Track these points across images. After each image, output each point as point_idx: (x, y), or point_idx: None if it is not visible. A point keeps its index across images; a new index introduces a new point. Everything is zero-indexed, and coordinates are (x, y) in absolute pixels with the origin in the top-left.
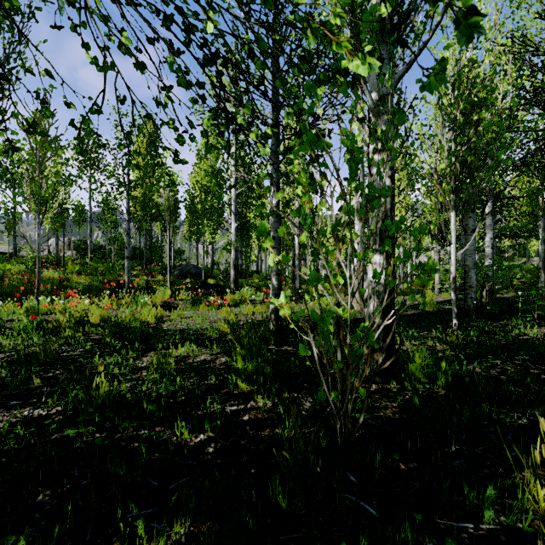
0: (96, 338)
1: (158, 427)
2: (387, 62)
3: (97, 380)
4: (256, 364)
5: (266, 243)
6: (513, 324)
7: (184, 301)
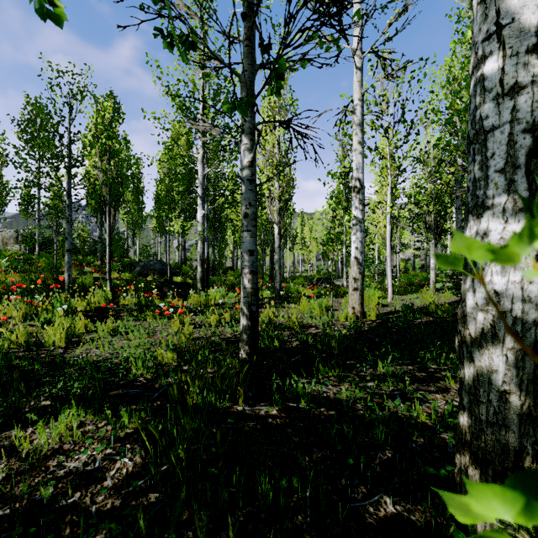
0: None
1: None
2: None
3: None
4: None
5: None
6: None
7: (129, 306)
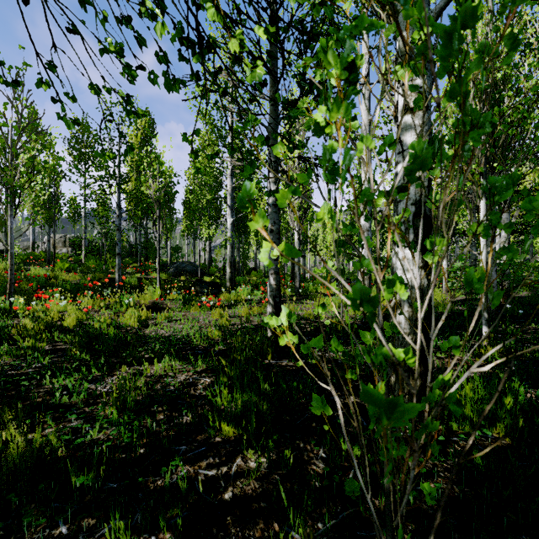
0: (63, 348)
1: (88, 519)
2: None
3: (4, 435)
4: (246, 400)
5: (255, 222)
6: None
7: (175, 301)
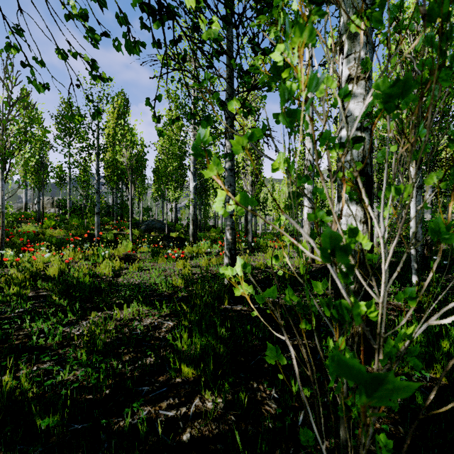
0: (45, 294)
1: None
2: None
3: None
4: (204, 344)
5: (210, 170)
6: None
7: (145, 253)
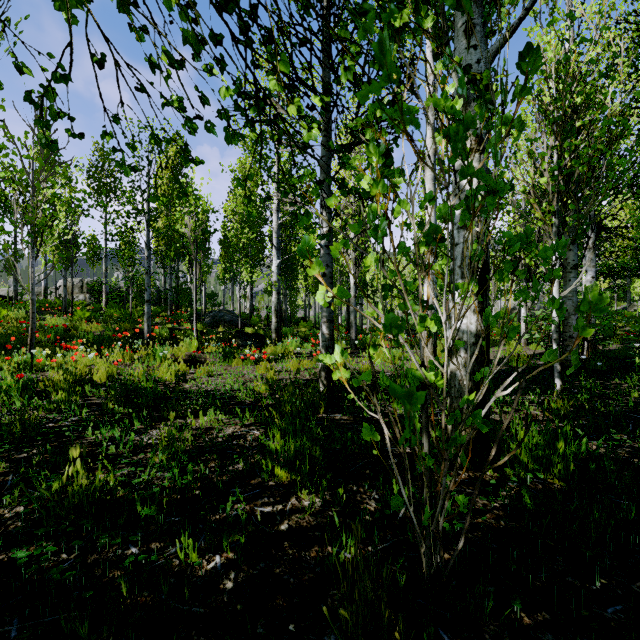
0: (97, 402)
1: (155, 543)
2: (480, 29)
3: (71, 470)
4: (300, 445)
5: (313, 269)
6: (627, 385)
7: (214, 354)
